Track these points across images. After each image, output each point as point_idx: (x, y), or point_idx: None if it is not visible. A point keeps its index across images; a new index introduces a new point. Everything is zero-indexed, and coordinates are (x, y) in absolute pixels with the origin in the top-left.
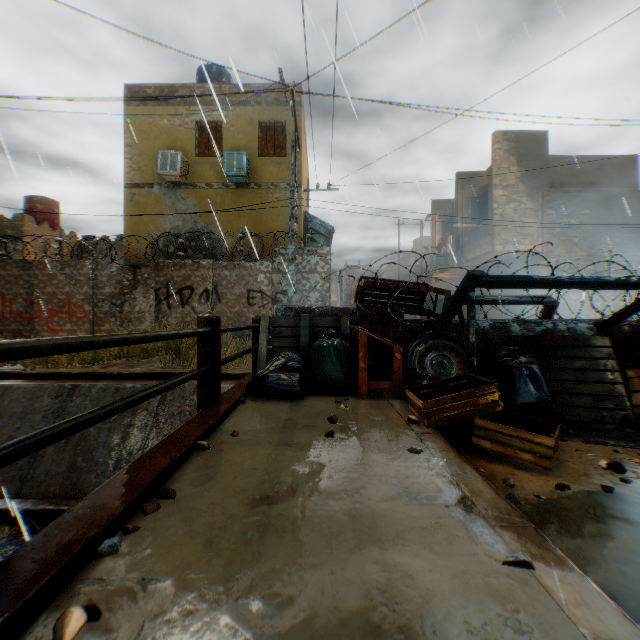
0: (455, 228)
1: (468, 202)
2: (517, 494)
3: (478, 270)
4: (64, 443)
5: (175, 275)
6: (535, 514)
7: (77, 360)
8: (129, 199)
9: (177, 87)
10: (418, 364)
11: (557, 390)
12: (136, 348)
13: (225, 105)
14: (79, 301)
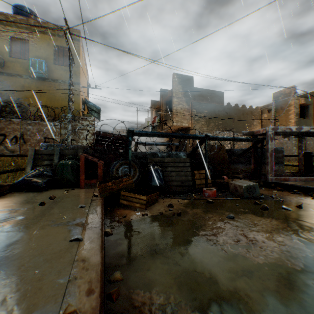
0: (159, 114)
1: (164, 103)
2: (124, 220)
3: (132, 128)
4: None
5: None
6: (124, 226)
7: None
8: None
9: None
10: (115, 171)
11: (170, 180)
12: None
13: (31, 31)
14: None
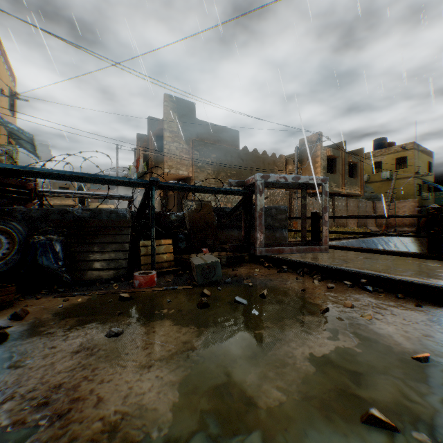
0: (148, 155)
1: (155, 138)
2: None
3: None
4: None
5: None
6: None
7: None
8: None
9: None
10: None
11: (85, 259)
12: None
13: None
14: None
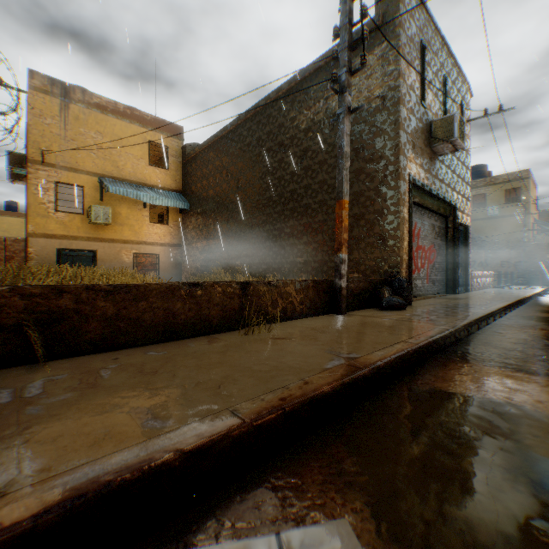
0: None
1: None
2: None
3: None
4: None
5: None
6: None
7: None
8: None
9: None
10: None
11: None
12: None
13: (486, 186)
14: None
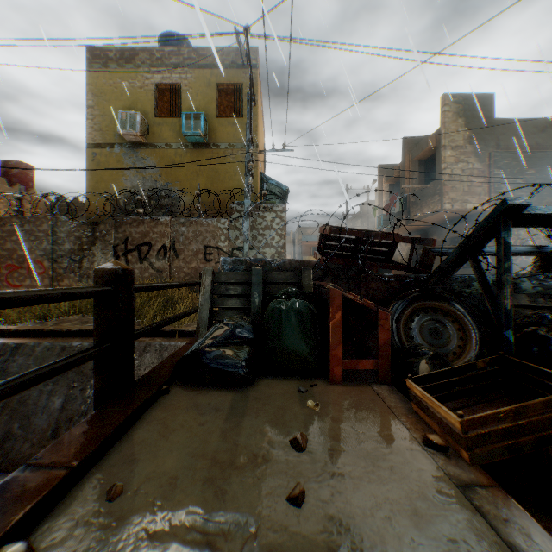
0: (402, 190)
1: (415, 165)
2: None
3: (518, 197)
4: (1, 407)
5: (133, 231)
6: None
7: (29, 316)
8: (91, 159)
9: (137, 50)
10: (403, 331)
11: None
12: (89, 304)
13: (184, 68)
14: (38, 257)
